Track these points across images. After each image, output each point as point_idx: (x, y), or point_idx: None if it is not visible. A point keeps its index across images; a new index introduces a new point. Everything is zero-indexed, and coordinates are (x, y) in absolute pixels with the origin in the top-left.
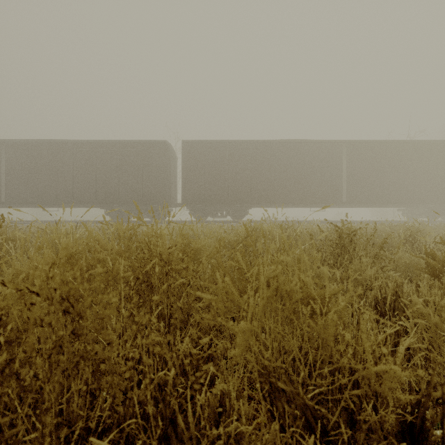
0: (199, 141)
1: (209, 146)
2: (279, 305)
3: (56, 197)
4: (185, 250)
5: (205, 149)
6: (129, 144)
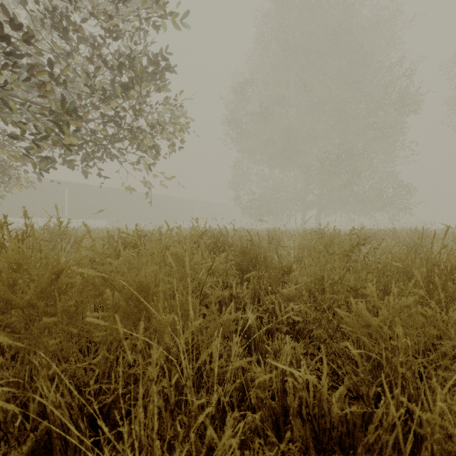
0: None
1: None
2: None
3: None
4: None
5: None
6: None
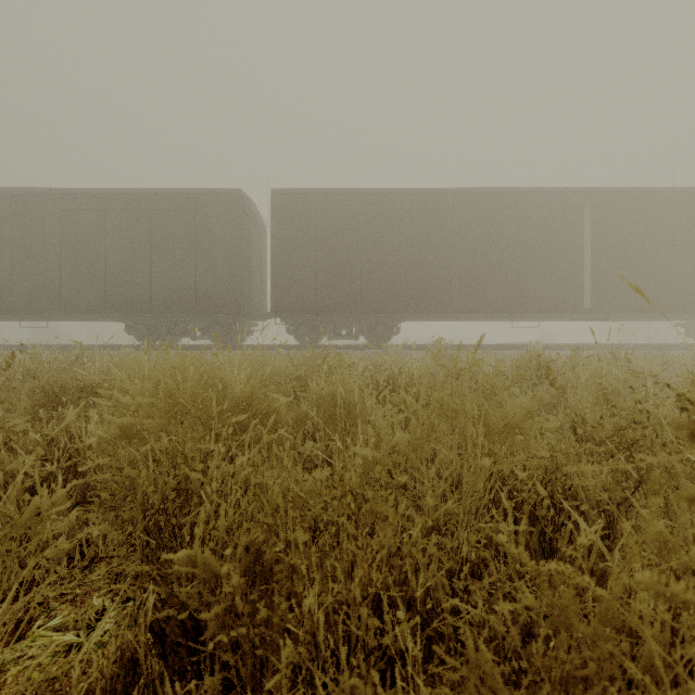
0: (306, 191)
1: (324, 200)
2: None
3: (29, 299)
4: None
5: (316, 206)
6: (170, 196)
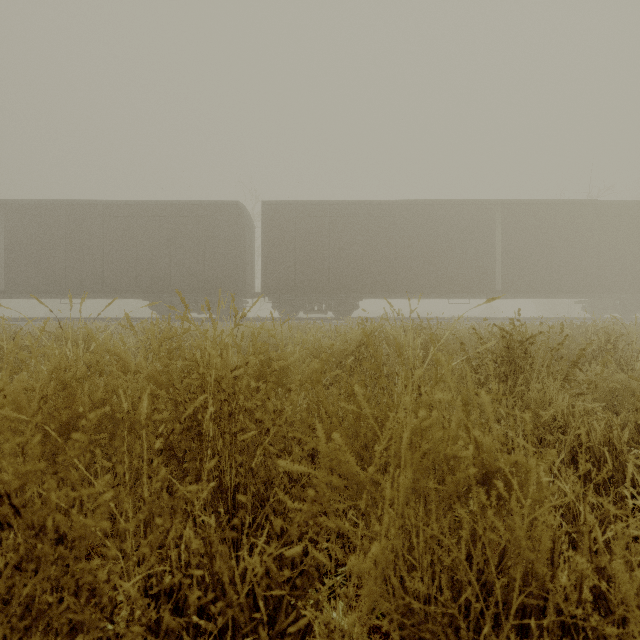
0: (287, 202)
1: (301, 209)
2: (431, 484)
3: (79, 283)
4: (262, 371)
5: (295, 213)
6: (185, 206)
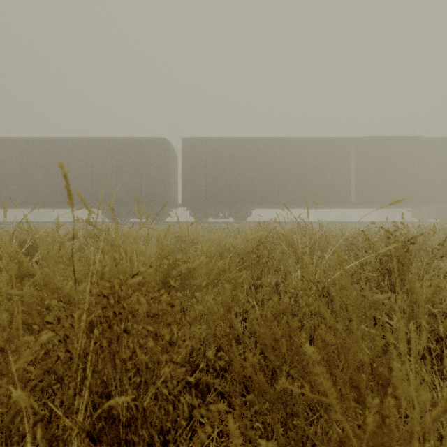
0: (200, 138)
1: (210, 143)
2: None
3: (51, 197)
4: (167, 273)
5: (206, 146)
6: (127, 141)
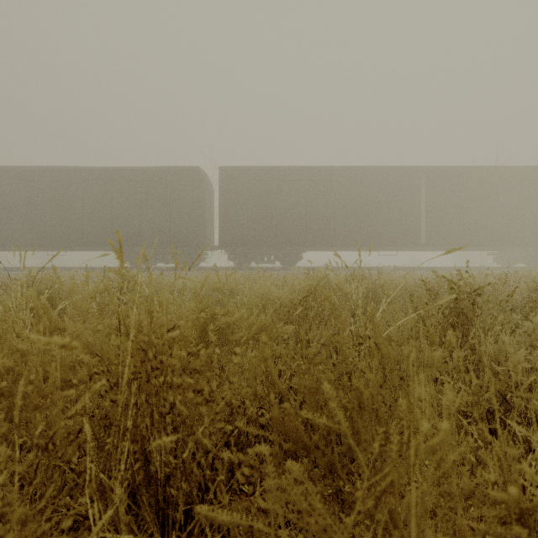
0: (241, 168)
1: (253, 174)
2: (437, 534)
3: (62, 237)
4: (205, 327)
5: (248, 177)
6: (153, 171)
